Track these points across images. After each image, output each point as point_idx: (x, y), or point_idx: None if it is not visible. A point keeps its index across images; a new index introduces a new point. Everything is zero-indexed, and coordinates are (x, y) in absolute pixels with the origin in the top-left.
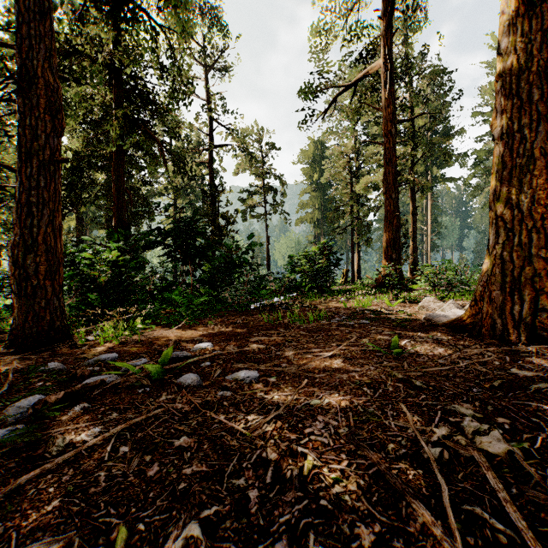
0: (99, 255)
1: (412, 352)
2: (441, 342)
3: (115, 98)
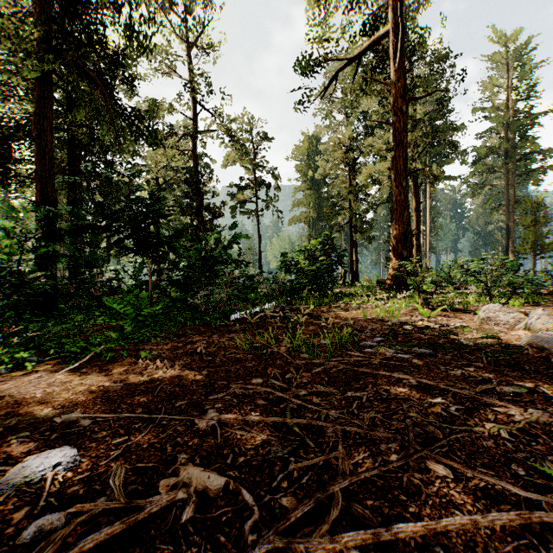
0: None
1: None
2: None
3: (37, 21)
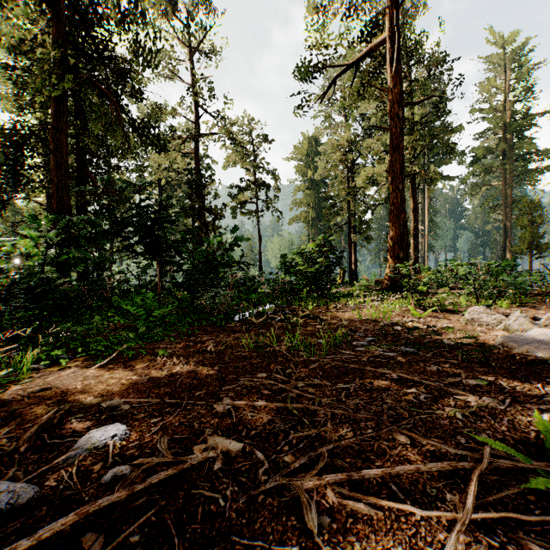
0: None
1: None
2: None
3: (54, 41)
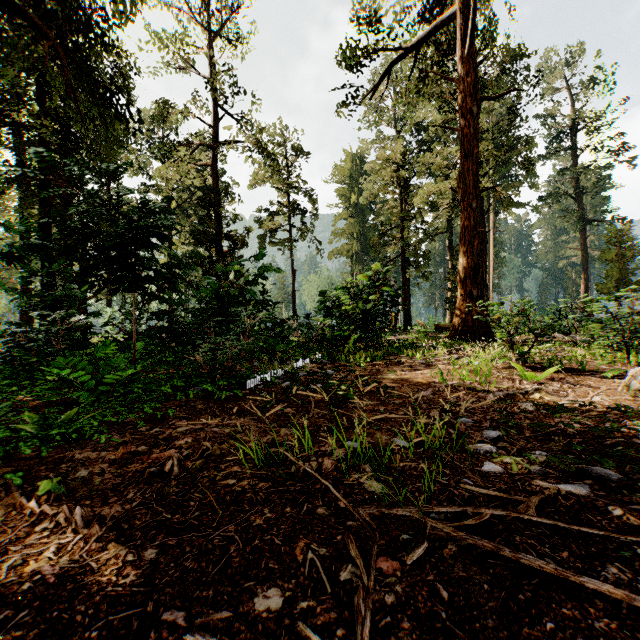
0: None
1: None
2: None
3: None
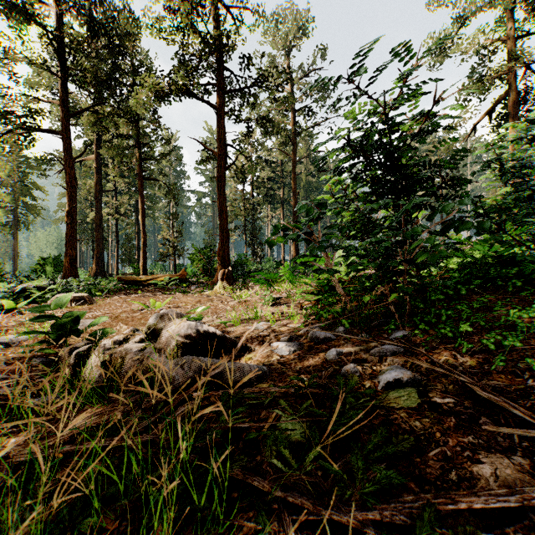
0: None
1: None
2: None
3: None
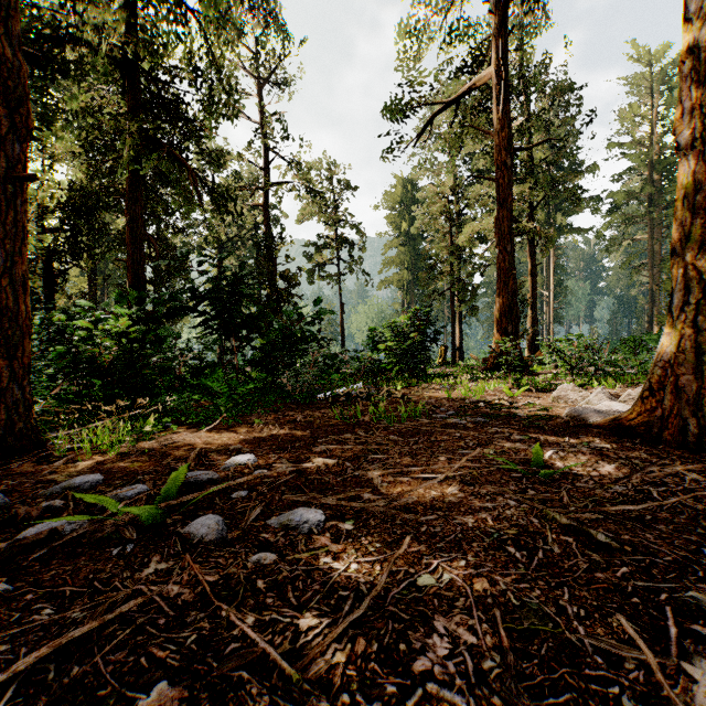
0: (99, 324)
1: (565, 471)
2: (605, 454)
3: (129, 108)
